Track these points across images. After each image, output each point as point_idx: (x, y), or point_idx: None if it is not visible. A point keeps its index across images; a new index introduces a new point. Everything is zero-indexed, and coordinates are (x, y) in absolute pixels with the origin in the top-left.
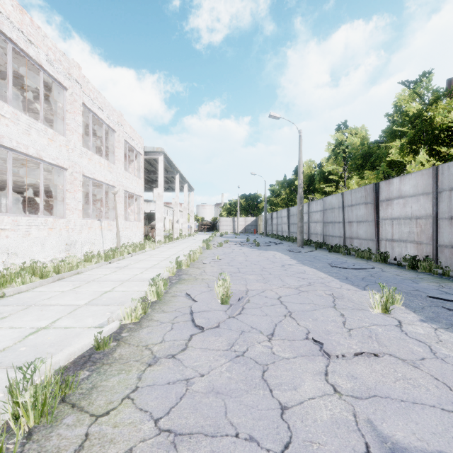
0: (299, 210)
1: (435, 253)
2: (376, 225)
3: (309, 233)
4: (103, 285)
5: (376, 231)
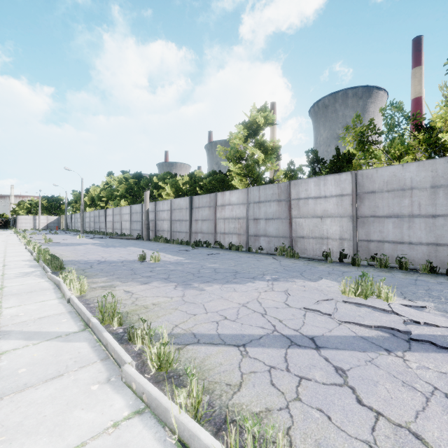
0: (82, 216)
1: (113, 231)
2: (105, 223)
3: (90, 227)
4: (0, 240)
5: (106, 226)
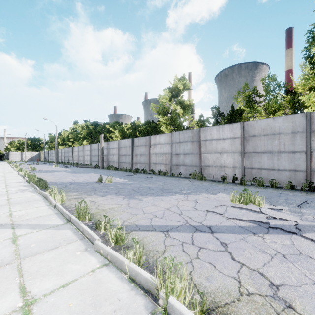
0: (56, 152)
1: (78, 162)
2: (73, 157)
3: (61, 159)
4: None
5: (73, 158)
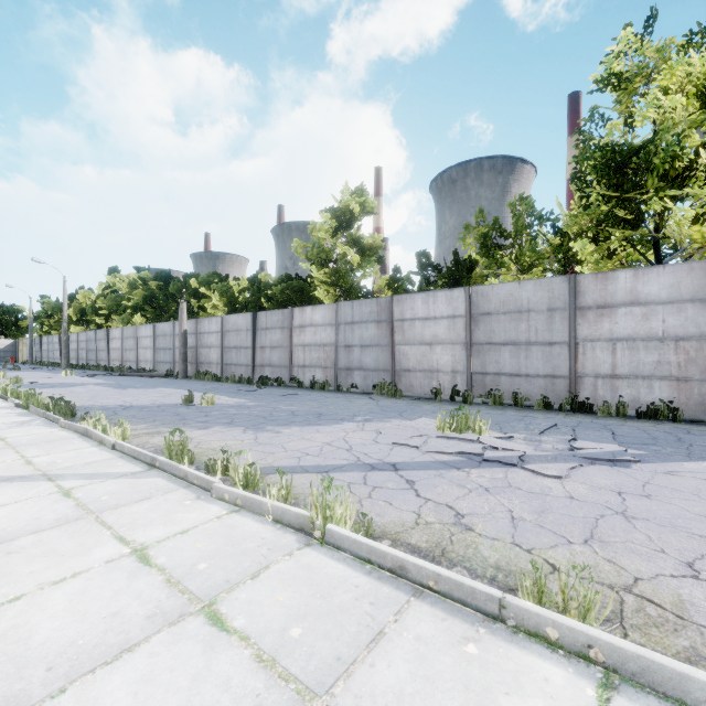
0: (64, 340)
1: (122, 364)
2: (108, 352)
3: (78, 358)
4: None
5: (108, 356)
